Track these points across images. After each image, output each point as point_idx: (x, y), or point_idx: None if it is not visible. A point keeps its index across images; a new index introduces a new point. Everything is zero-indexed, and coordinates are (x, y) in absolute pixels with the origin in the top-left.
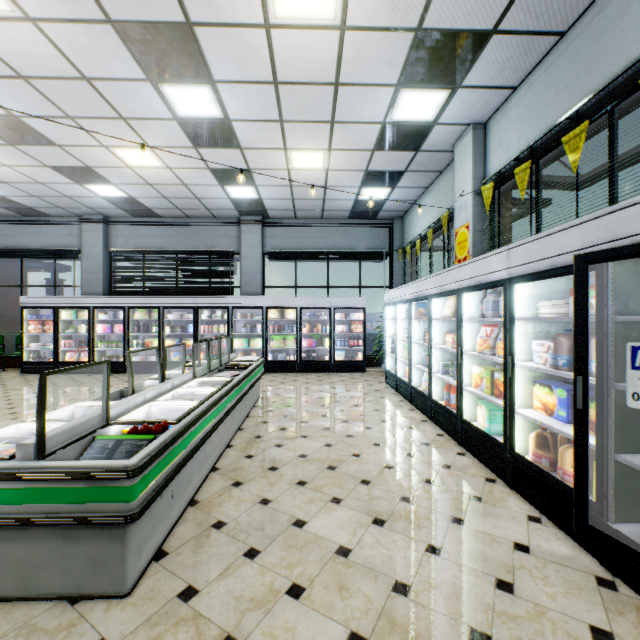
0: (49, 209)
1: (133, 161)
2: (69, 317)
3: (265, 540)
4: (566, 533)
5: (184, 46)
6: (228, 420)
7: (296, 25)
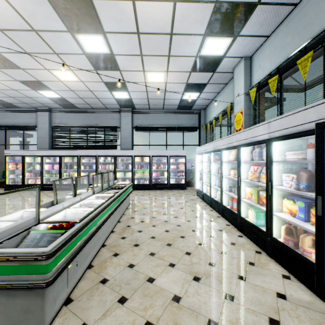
0: (20, 104)
1: (63, 78)
2: (30, 161)
3: (130, 291)
4: (306, 286)
5: (87, 11)
6: (112, 217)
7: None
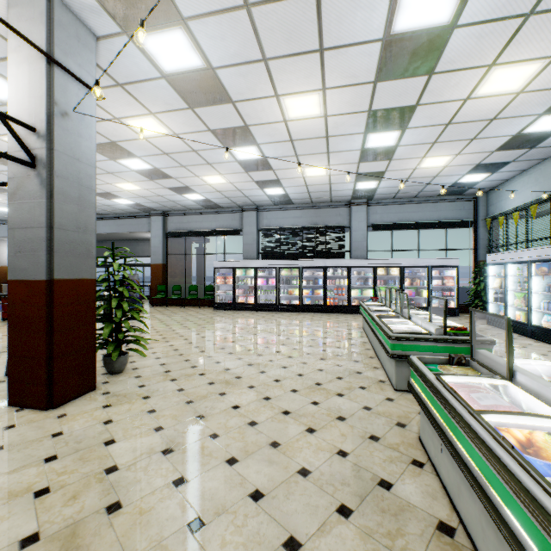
0: (226, 204)
1: (309, 174)
2: (240, 274)
3: None
4: None
5: (402, 115)
6: None
7: (486, 96)
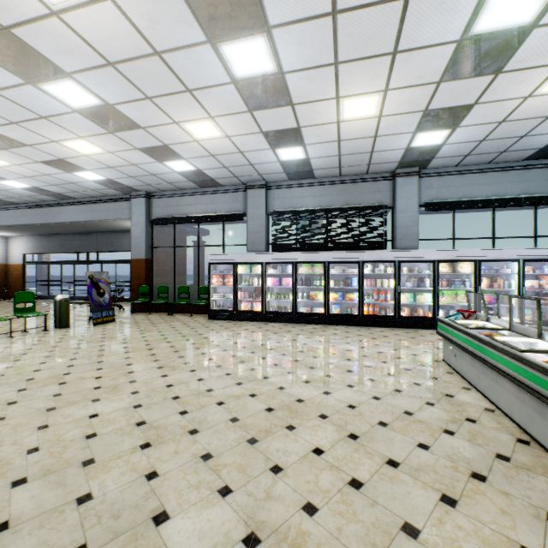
0: (225, 179)
1: (349, 113)
2: (244, 271)
3: None
4: None
5: None
6: None
7: None
